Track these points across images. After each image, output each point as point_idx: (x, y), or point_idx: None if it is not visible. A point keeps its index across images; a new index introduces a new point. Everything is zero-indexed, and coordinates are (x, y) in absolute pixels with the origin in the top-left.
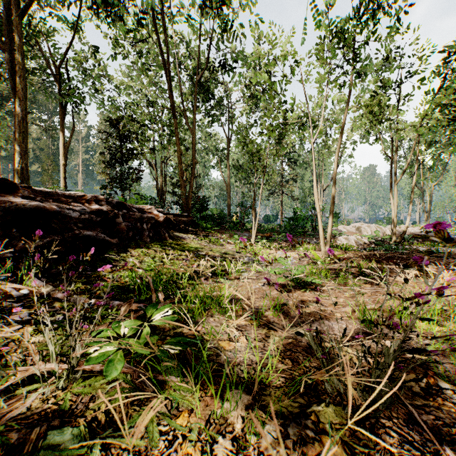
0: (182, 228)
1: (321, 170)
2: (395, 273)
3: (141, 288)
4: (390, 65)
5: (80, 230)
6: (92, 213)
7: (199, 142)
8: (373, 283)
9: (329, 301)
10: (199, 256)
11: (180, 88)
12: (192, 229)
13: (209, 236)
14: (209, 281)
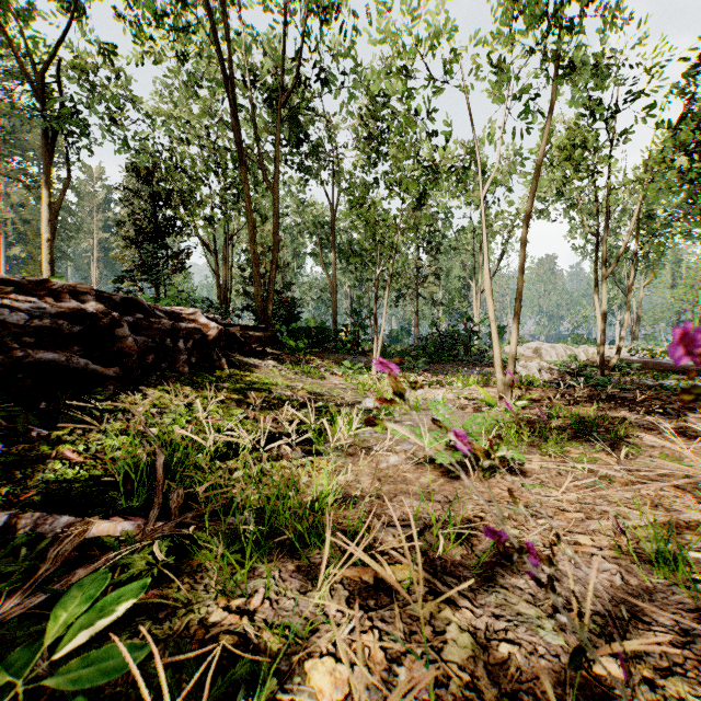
0: (254, 349)
1: (476, 262)
2: (637, 430)
3: (134, 479)
4: (598, 83)
5: (29, 350)
6: (63, 316)
7: (287, 214)
8: (618, 454)
9: (549, 499)
10: (281, 398)
11: (254, 119)
12: (273, 352)
13: (301, 363)
14: (294, 452)
